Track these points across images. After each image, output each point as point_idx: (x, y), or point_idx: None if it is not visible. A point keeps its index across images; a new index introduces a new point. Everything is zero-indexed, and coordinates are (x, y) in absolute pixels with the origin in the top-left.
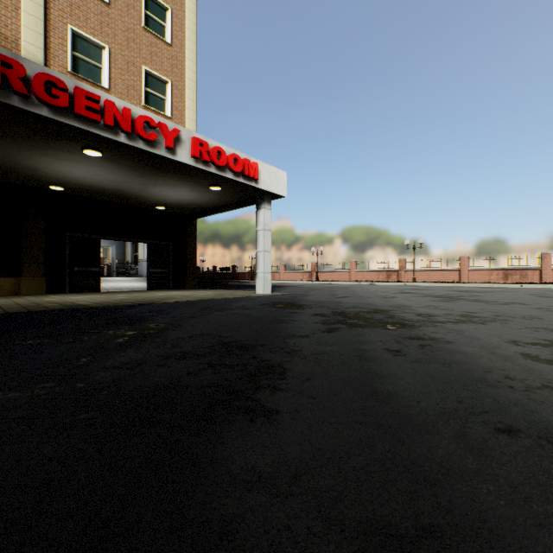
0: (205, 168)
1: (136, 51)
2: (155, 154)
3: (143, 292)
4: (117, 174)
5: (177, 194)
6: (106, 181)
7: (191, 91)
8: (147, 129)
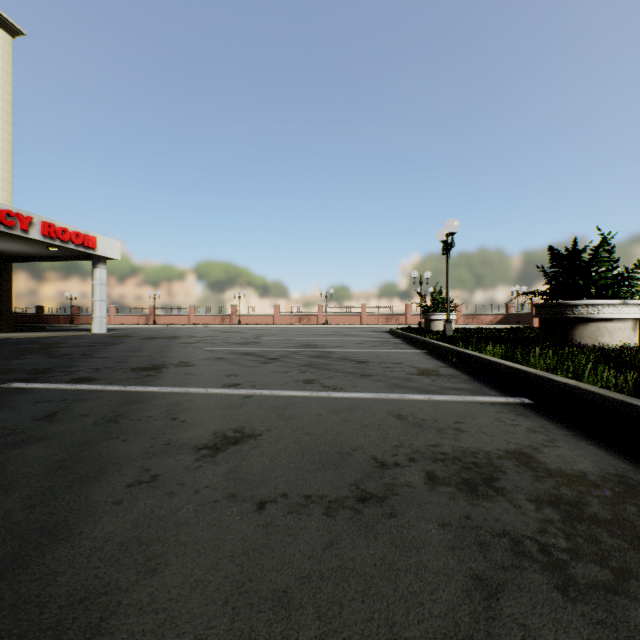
0: (52, 242)
1: None
2: (12, 233)
3: None
4: None
5: (5, 246)
6: None
7: (7, 132)
8: (7, 217)
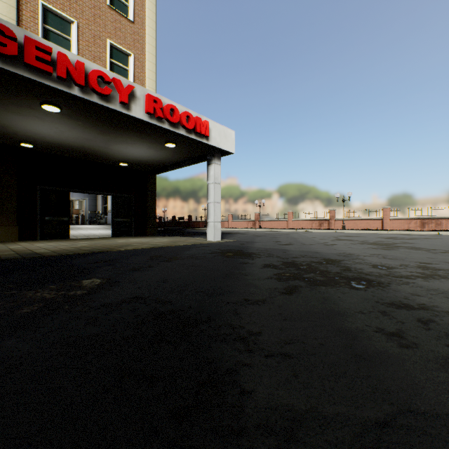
0: (159, 124)
1: (101, 26)
2: (109, 108)
3: (106, 239)
4: (79, 132)
5: (137, 152)
6: (71, 139)
7: (151, 63)
8: (101, 84)
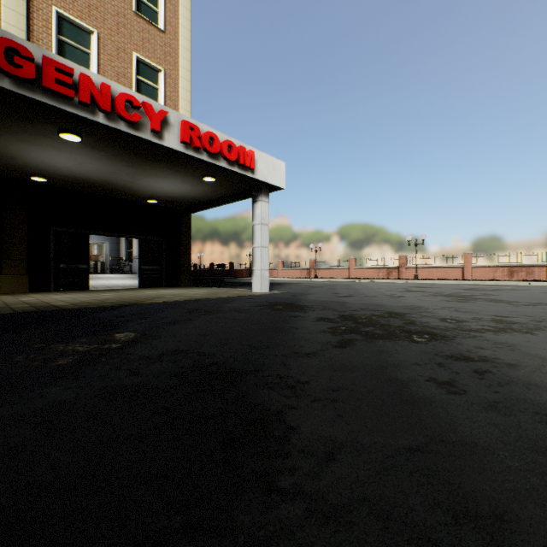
0: (196, 155)
1: (126, 37)
2: (139, 137)
3: (132, 290)
4: (101, 164)
5: (169, 187)
6: (91, 172)
7: (185, 80)
8: (129, 109)
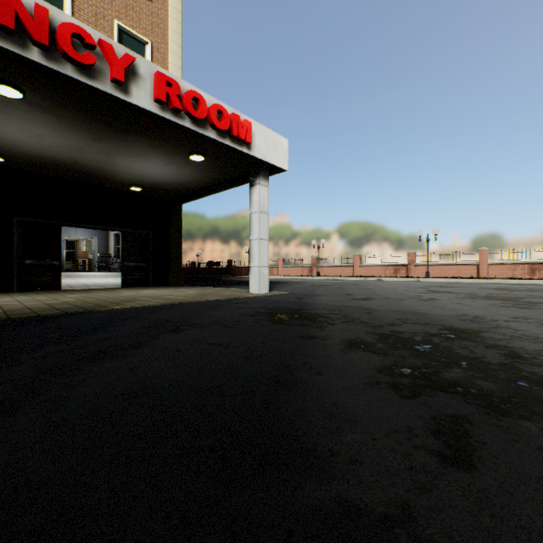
0: (175, 120)
1: (106, 2)
2: (95, 89)
3: (110, 290)
4: (63, 136)
5: (151, 169)
6: (55, 148)
7: (175, 55)
8: (80, 48)
